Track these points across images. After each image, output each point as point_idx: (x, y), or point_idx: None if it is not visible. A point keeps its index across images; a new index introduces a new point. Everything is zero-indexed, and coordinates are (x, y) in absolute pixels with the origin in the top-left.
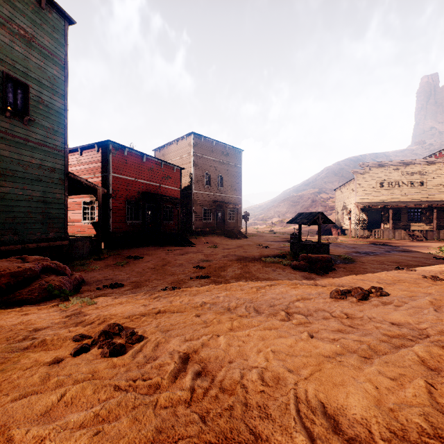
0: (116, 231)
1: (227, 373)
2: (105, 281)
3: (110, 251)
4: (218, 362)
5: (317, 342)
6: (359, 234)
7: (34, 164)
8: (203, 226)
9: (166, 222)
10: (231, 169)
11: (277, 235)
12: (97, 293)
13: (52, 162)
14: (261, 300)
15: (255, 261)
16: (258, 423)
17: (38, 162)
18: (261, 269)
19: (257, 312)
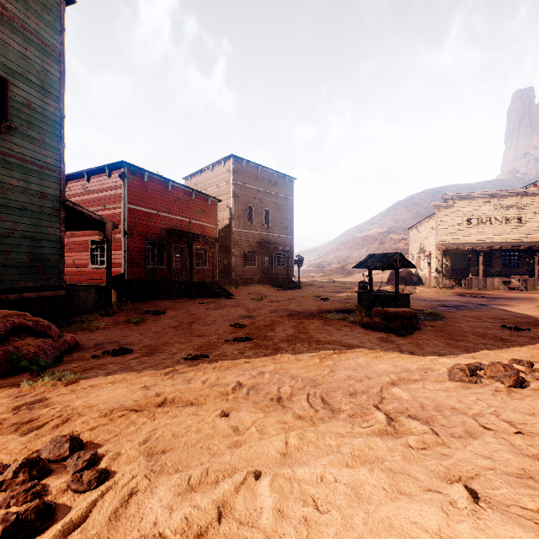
0: (133, 278)
1: None
2: (107, 345)
3: (124, 304)
4: None
5: (507, 526)
6: (441, 283)
7: (16, 186)
8: (245, 273)
9: (198, 267)
10: (280, 202)
11: (337, 285)
12: (90, 364)
13: (42, 186)
14: (330, 381)
15: (313, 317)
16: None
17: (22, 185)
18: (321, 328)
19: (328, 408)
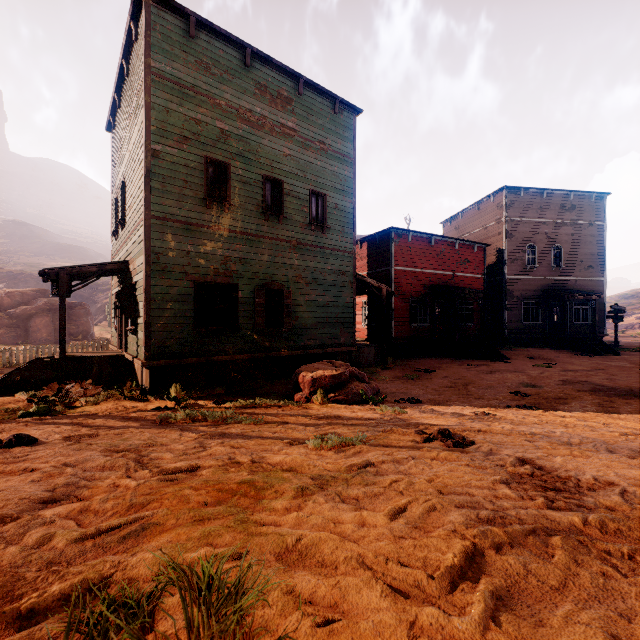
0: (399, 336)
1: (563, 472)
2: (399, 394)
3: (394, 360)
4: (554, 468)
5: None
6: None
7: (330, 270)
8: (523, 331)
9: (461, 324)
10: (580, 232)
11: None
12: (398, 405)
13: (343, 266)
14: (621, 444)
15: (631, 396)
16: (585, 491)
17: (333, 268)
18: None
19: (609, 452)
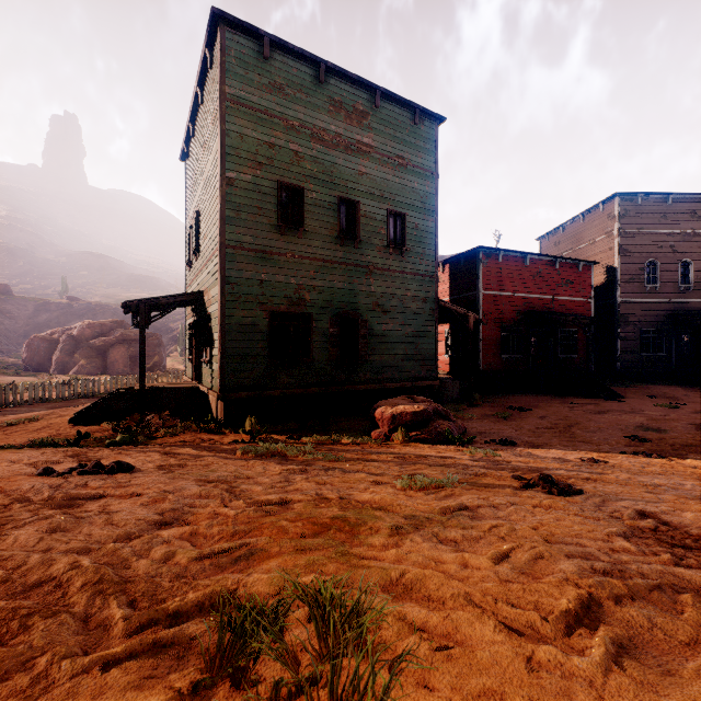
0: (488, 369)
1: (694, 529)
2: (489, 435)
3: (481, 396)
4: (683, 524)
5: None
6: None
7: (409, 296)
8: (641, 364)
9: (563, 356)
10: None
11: None
12: (489, 447)
13: (424, 291)
14: None
15: None
16: None
17: (412, 294)
18: None
19: None
